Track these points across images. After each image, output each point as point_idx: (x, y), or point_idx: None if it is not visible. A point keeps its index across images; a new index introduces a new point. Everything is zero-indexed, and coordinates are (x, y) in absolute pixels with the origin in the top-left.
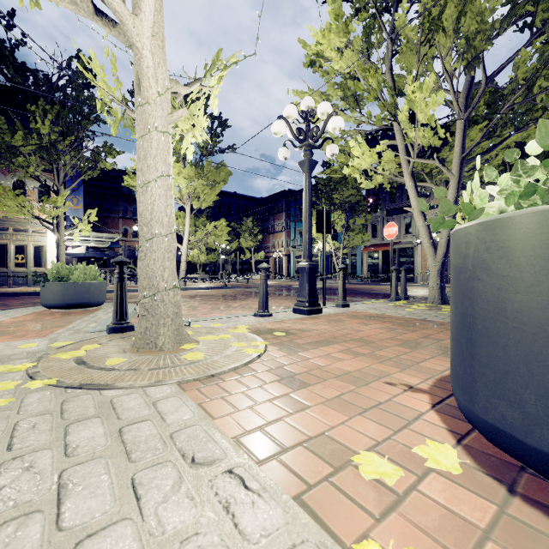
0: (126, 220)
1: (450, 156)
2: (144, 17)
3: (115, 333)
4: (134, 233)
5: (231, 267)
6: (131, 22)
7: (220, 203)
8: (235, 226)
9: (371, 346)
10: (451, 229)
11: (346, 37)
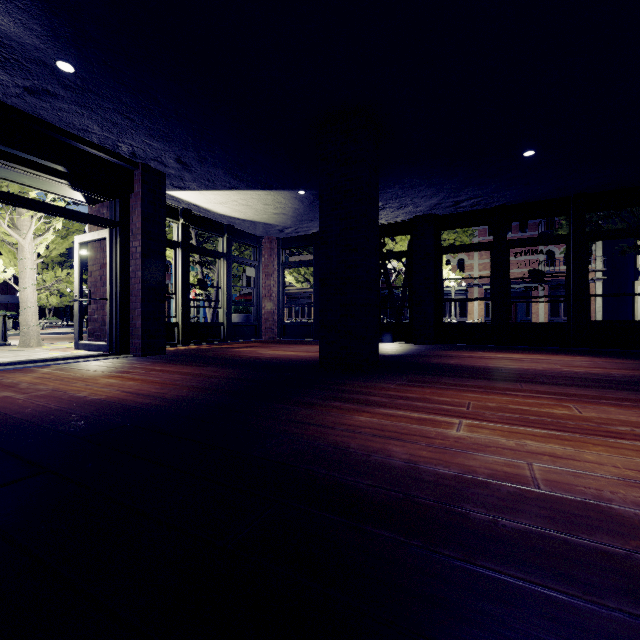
0: None
1: None
2: (27, 240)
3: (2, 346)
4: None
5: None
6: (22, 240)
7: None
8: None
9: None
10: (217, 296)
11: None
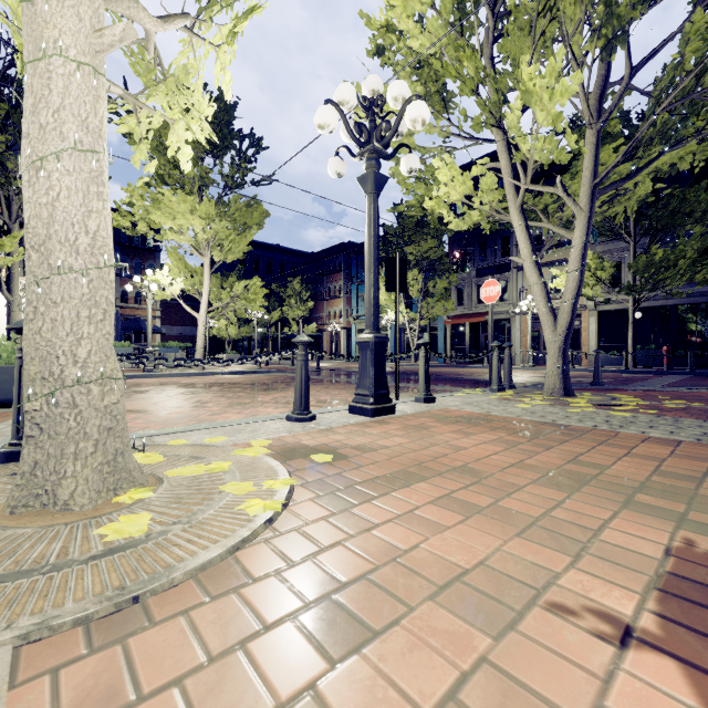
0: (125, 280)
1: (573, 187)
2: None
3: (12, 462)
4: (136, 297)
5: (272, 344)
6: None
7: (257, 259)
8: (277, 290)
9: (486, 484)
10: (578, 288)
11: None
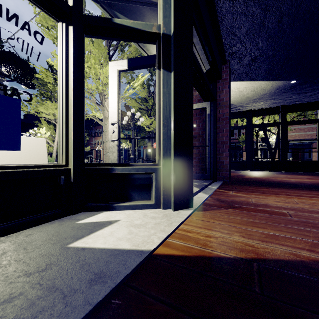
0: None
1: None
2: None
3: None
4: None
5: None
6: None
7: None
8: None
9: None
10: None
11: (143, 87)
